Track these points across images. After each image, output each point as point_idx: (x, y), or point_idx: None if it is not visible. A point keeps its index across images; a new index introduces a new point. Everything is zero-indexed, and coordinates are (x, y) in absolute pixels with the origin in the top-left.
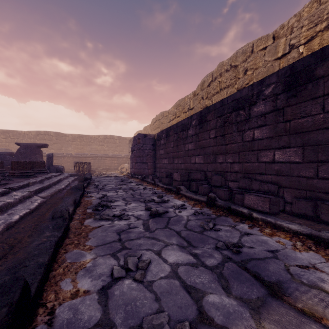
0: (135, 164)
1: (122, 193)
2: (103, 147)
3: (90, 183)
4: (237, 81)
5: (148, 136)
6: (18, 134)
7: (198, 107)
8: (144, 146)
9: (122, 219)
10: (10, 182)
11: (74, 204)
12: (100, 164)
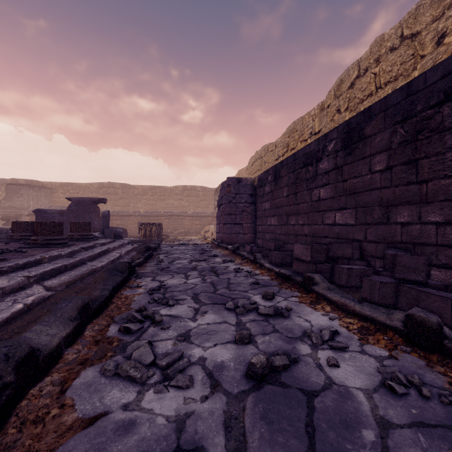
0: (223, 226)
1: (194, 280)
2: (182, 202)
3: (152, 256)
4: (417, 63)
5: (243, 182)
6: (78, 188)
7: (329, 127)
8: (238, 198)
9: (169, 383)
10: (14, 256)
11: (79, 315)
12: (177, 226)
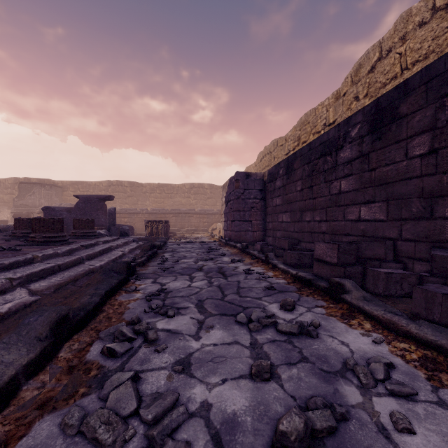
0: (231, 223)
1: (199, 283)
2: (189, 200)
3: (157, 255)
4: None
5: (252, 177)
6: (88, 186)
7: (345, 117)
8: (246, 193)
9: None
10: (4, 255)
11: (52, 332)
12: (184, 224)
